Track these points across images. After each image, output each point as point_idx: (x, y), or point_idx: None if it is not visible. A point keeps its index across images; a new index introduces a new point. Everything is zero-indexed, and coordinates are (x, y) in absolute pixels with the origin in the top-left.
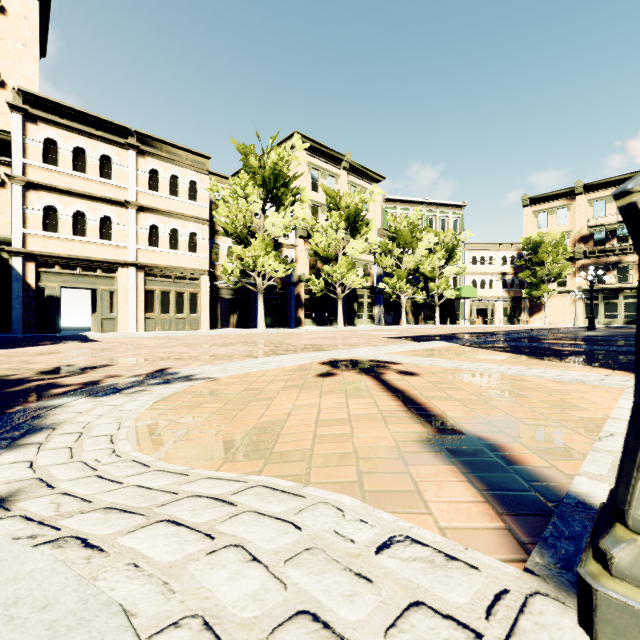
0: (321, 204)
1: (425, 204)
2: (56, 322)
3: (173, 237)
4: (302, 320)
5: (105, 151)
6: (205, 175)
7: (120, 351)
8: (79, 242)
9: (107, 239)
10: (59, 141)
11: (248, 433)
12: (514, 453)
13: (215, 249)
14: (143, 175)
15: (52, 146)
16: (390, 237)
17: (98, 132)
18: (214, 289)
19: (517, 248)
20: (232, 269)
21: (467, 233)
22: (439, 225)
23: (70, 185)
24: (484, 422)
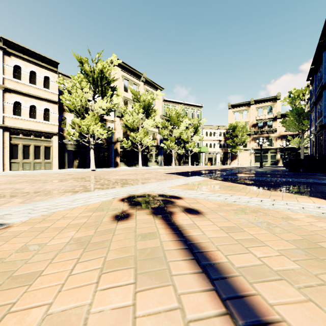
0: (129, 99)
1: (184, 104)
2: None
3: (32, 110)
4: (118, 163)
5: None
6: (55, 73)
7: None
8: None
9: None
10: None
11: None
12: None
13: (63, 120)
14: (9, 68)
15: None
16: (166, 119)
17: None
18: (63, 144)
19: (226, 128)
20: (73, 132)
21: (204, 120)
22: (190, 115)
23: None
24: None
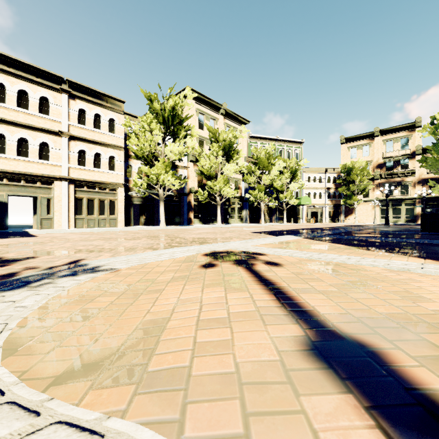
0: (205, 138)
1: (277, 140)
2: (4, 221)
3: (97, 159)
4: (192, 220)
5: (43, 93)
6: (121, 114)
7: (49, 244)
8: (23, 161)
9: (45, 159)
10: (6, 84)
11: (131, 334)
12: (398, 362)
13: (129, 168)
14: (73, 113)
15: (1, 88)
16: (253, 162)
17: (38, 79)
18: (128, 197)
19: (337, 171)
20: (141, 183)
21: (305, 161)
22: (286, 155)
23: (15, 118)
24: (352, 318)
